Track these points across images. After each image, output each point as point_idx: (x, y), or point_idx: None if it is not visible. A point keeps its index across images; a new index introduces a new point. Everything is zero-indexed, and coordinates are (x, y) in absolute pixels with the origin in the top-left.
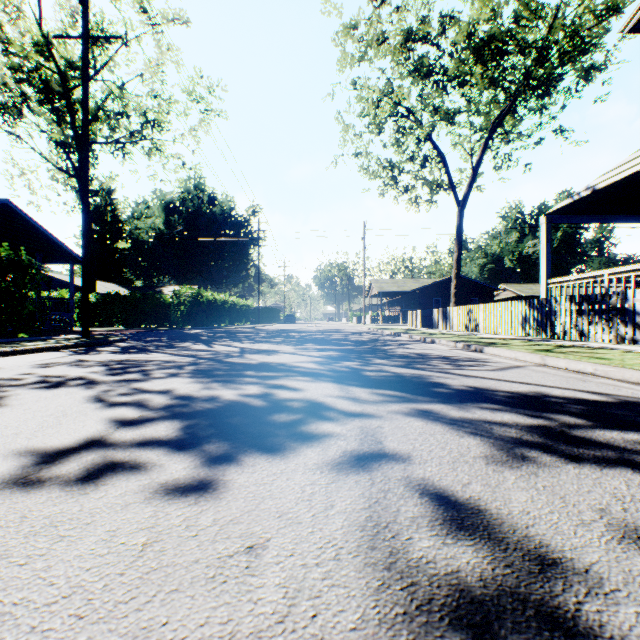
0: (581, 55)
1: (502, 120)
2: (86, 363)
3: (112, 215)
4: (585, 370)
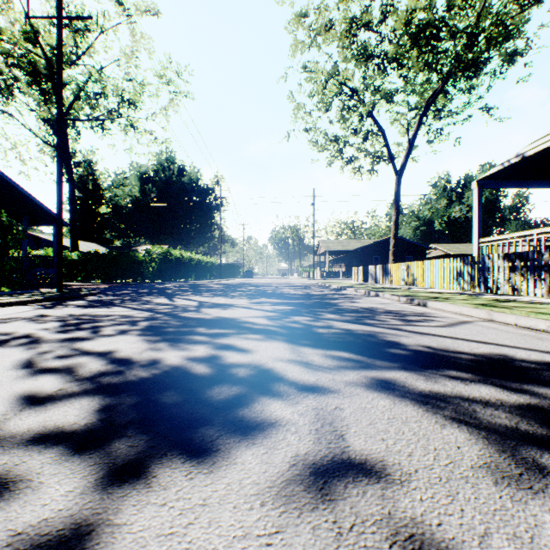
0: (505, 41)
1: (435, 99)
2: (44, 318)
3: (94, 184)
4: (537, 327)
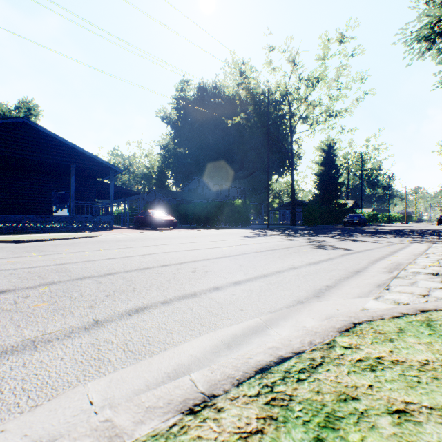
0: None
1: None
2: None
3: None
4: None
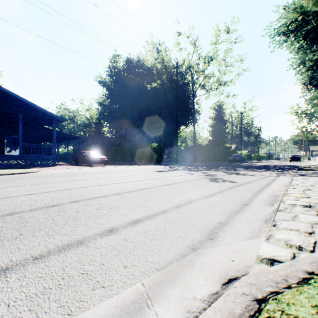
0: None
1: None
2: None
3: None
4: None
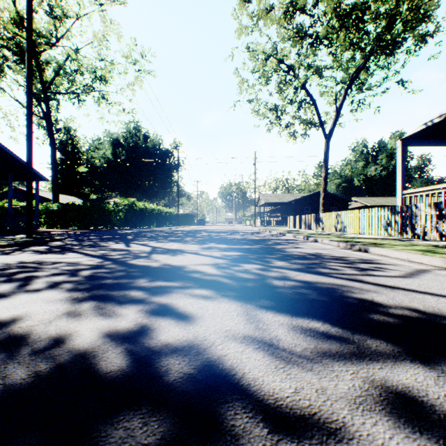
0: (419, 23)
1: (359, 73)
2: None
3: (74, 148)
4: None
